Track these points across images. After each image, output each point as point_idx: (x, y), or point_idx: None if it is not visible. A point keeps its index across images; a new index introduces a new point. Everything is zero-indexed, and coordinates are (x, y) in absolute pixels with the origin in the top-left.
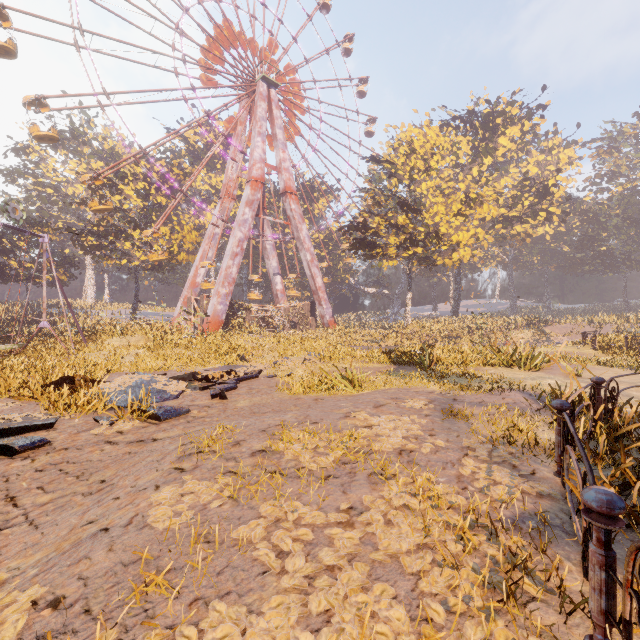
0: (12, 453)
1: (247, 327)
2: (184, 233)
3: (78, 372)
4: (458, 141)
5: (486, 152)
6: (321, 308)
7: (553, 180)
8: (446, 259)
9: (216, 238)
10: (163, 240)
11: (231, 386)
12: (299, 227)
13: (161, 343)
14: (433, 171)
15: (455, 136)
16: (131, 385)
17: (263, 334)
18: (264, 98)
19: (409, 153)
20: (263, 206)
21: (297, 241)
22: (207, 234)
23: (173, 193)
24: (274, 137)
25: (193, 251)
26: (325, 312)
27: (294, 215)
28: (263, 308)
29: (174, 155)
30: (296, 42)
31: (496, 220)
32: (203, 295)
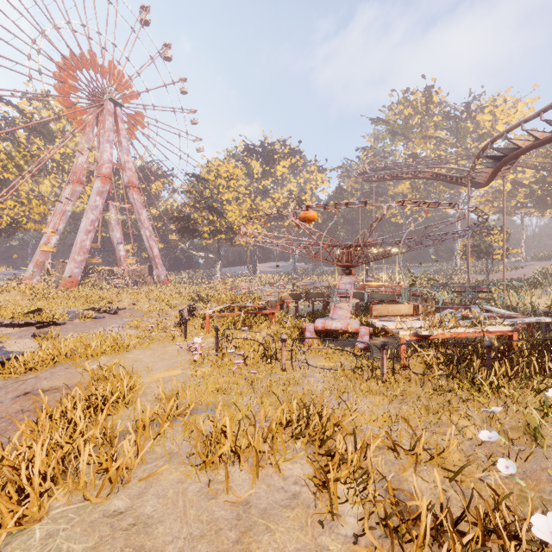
0: (58, 325)
1: (98, 285)
2: (32, 206)
3: (35, 308)
4: (253, 163)
5: (269, 174)
6: (158, 270)
7: (304, 197)
8: (241, 241)
9: (67, 214)
10: (9, 210)
11: (116, 311)
12: (140, 211)
13: (43, 296)
14: (231, 189)
15: (252, 159)
16: (67, 312)
17: (113, 289)
18: (111, 114)
19: (217, 176)
20: (109, 191)
21: (138, 221)
22: (58, 210)
23: (21, 171)
24: (120, 143)
25: (40, 221)
26: (161, 273)
27: (136, 203)
28: (110, 270)
29: (6, 122)
30: (137, 72)
31: (275, 216)
32: (59, 261)
